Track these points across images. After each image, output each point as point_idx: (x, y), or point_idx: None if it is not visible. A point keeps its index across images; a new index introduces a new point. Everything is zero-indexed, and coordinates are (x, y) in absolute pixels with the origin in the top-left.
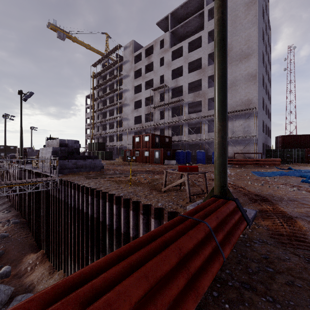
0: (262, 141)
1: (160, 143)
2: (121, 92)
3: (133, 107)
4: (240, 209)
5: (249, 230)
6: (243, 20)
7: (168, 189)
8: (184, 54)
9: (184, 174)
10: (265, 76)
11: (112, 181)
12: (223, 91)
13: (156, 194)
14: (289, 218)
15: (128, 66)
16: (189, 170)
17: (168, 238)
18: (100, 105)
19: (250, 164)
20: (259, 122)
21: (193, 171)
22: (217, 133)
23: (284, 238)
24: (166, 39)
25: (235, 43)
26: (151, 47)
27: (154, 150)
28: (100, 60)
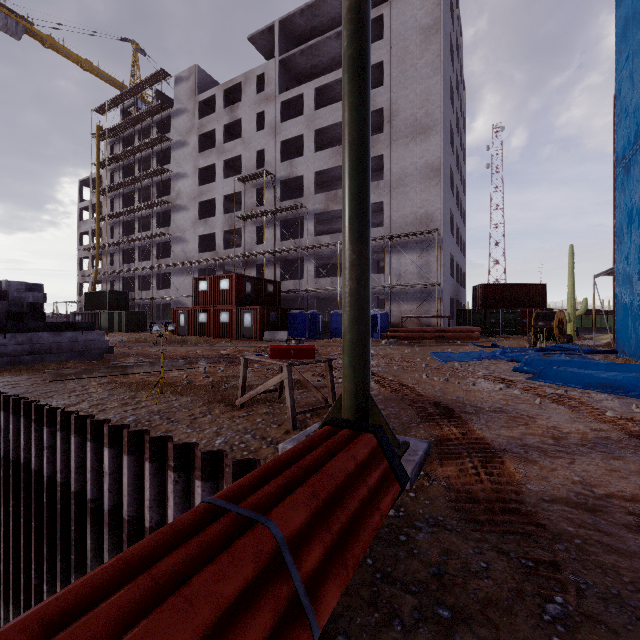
0: (451, 294)
1: (255, 295)
2: (169, 179)
3: (196, 214)
4: (387, 451)
5: (410, 495)
6: (418, 59)
7: (253, 398)
8: (307, 111)
9: (282, 364)
10: (456, 173)
11: (120, 384)
12: (361, 174)
13: (220, 413)
14: (492, 455)
15: (184, 122)
16: (294, 355)
17: (98, 627)
18: (118, 205)
19: (429, 339)
20: (445, 259)
21: (303, 358)
22: (347, 270)
23: (480, 507)
24: (270, 75)
25: (403, 102)
26: (237, 86)
27: (242, 311)
28: (115, 100)
